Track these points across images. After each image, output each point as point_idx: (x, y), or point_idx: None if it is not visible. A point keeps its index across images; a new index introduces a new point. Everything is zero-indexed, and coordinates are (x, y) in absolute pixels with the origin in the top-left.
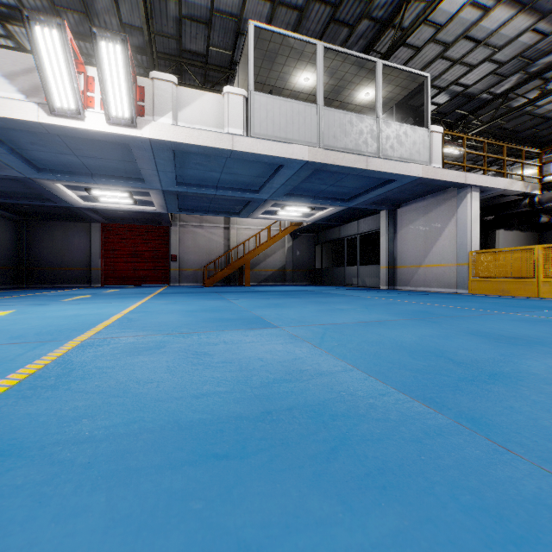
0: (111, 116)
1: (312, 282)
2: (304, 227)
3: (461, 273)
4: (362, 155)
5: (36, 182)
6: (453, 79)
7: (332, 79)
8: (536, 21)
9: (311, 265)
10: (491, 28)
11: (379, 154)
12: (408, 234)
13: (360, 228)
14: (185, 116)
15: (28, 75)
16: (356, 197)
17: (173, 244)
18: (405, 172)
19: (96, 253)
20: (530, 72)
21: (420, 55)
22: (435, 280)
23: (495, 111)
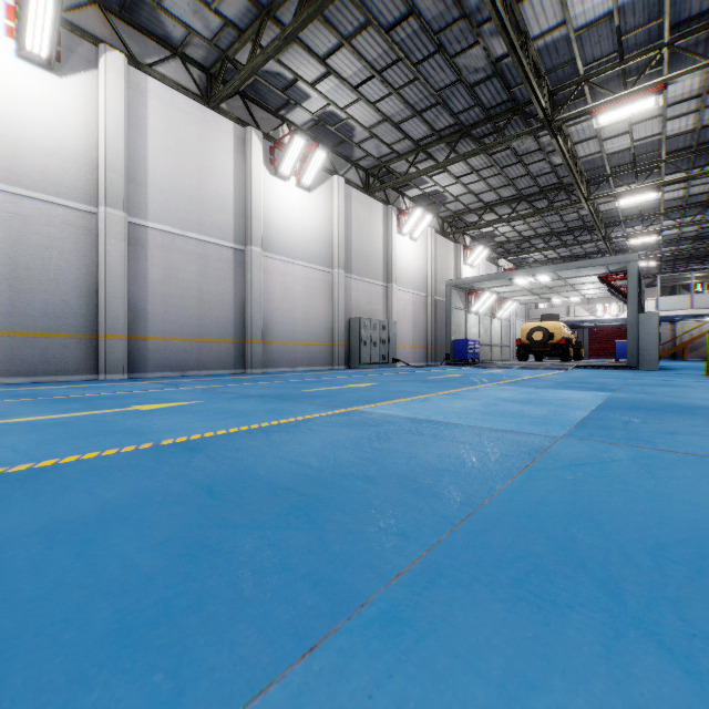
0: (611, 315)
1: None
2: None
3: None
4: None
5: (577, 324)
6: None
7: (707, 273)
8: None
9: None
10: None
11: None
12: None
13: None
14: None
15: (591, 309)
16: None
17: None
18: None
19: (586, 343)
20: None
21: None
22: None
23: None
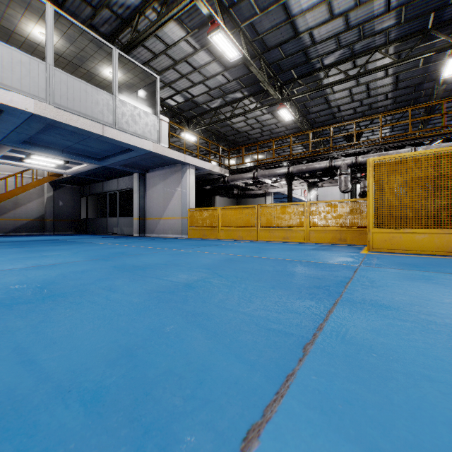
0: None
1: (78, 231)
2: (65, 178)
3: (184, 224)
4: (98, 123)
5: None
6: (184, 88)
7: (73, 46)
8: (224, 70)
9: (77, 215)
10: (200, 62)
11: (116, 126)
12: (153, 193)
13: (120, 185)
14: None
15: None
16: (106, 158)
17: None
18: (139, 145)
19: None
20: (226, 101)
21: (158, 60)
22: (170, 229)
23: (211, 119)
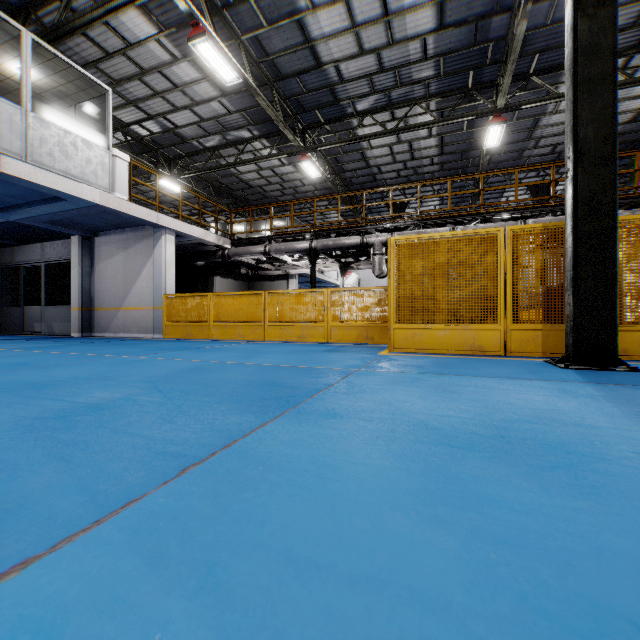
0: None
1: None
2: None
3: (157, 317)
4: None
5: None
6: (160, 111)
7: None
8: (221, 96)
9: None
10: (184, 78)
11: (28, 158)
12: (107, 269)
13: (47, 253)
14: None
15: None
16: (16, 209)
17: None
18: (74, 193)
19: None
20: (228, 139)
21: (113, 63)
22: (134, 325)
23: (206, 163)
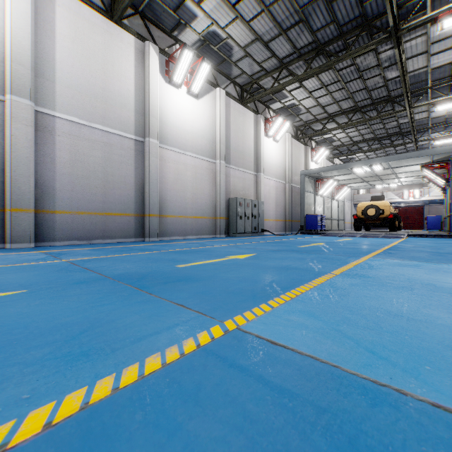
0: (414, 198)
1: None
2: None
3: None
4: None
5: None
6: None
7: None
8: None
9: None
10: None
11: None
12: None
13: None
14: (430, 194)
15: (399, 194)
16: None
17: (425, 213)
18: None
19: None
20: None
21: None
22: None
23: None
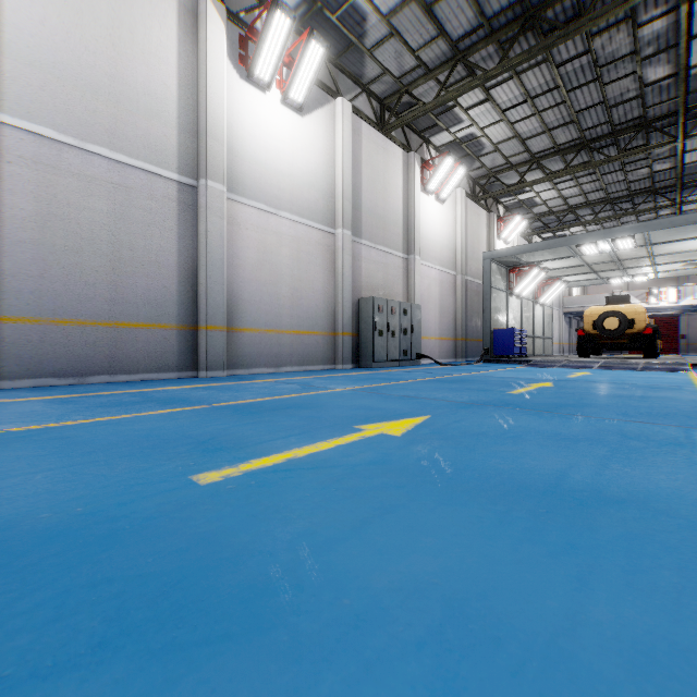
0: (668, 302)
1: None
2: None
3: None
4: None
5: None
6: None
7: None
8: None
9: None
10: None
11: None
12: None
13: None
14: (696, 295)
15: (641, 295)
16: None
17: (680, 328)
18: None
19: None
20: None
21: None
22: None
23: None
